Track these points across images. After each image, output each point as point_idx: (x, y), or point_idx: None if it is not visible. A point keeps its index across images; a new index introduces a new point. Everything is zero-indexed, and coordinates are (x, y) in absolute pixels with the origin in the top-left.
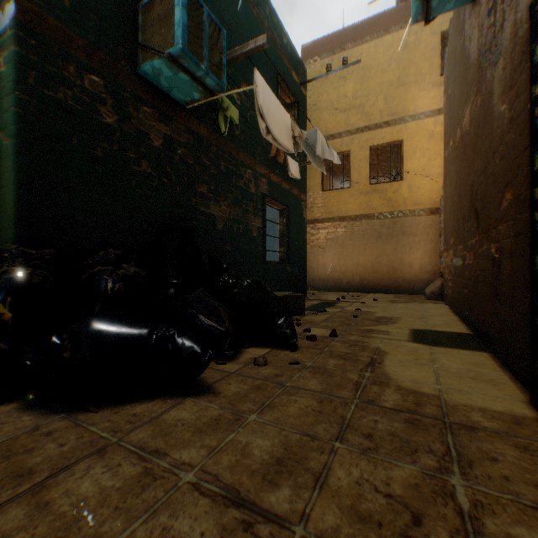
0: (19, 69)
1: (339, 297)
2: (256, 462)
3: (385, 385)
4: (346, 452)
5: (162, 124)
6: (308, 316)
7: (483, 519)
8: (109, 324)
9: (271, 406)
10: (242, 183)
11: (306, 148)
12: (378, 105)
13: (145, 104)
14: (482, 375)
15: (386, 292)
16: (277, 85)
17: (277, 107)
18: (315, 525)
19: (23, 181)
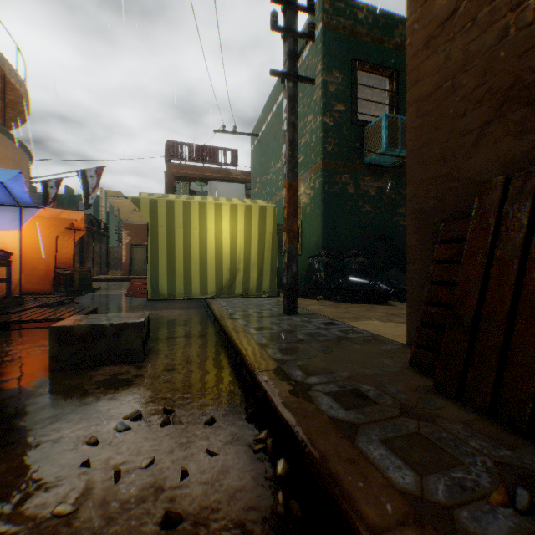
0: (322, 186)
1: None
2: (401, 313)
3: None
4: None
5: (376, 182)
6: None
7: None
8: (355, 277)
9: None
10: None
11: None
12: None
13: (367, 176)
14: None
15: None
16: None
17: None
18: None
19: (324, 226)
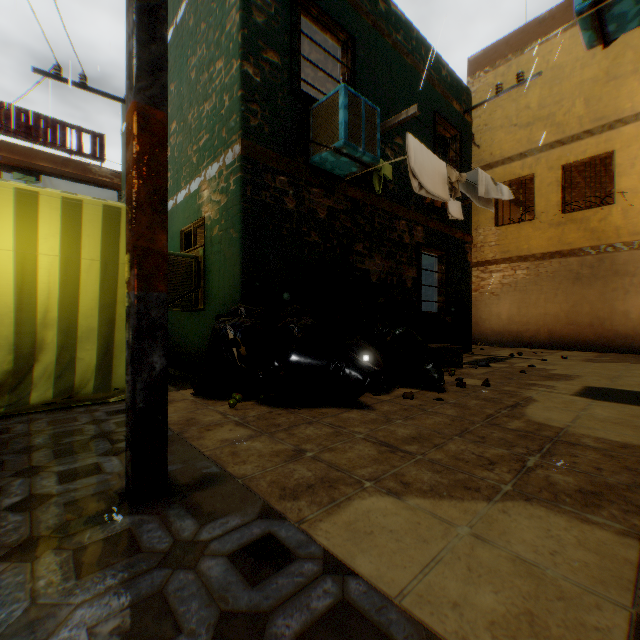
0: (242, 187)
1: (514, 353)
2: (399, 437)
3: (515, 418)
4: (460, 441)
5: (326, 199)
6: (466, 369)
7: (536, 470)
8: (303, 356)
9: (413, 418)
10: (396, 236)
11: (466, 189)
12: (574, 111)
13: (313, 186)
14: (628, 422)
15: (586, 349)
16: (434, 124)
17: (431, 159)
18: (429, 457)
19: (244, 261)
